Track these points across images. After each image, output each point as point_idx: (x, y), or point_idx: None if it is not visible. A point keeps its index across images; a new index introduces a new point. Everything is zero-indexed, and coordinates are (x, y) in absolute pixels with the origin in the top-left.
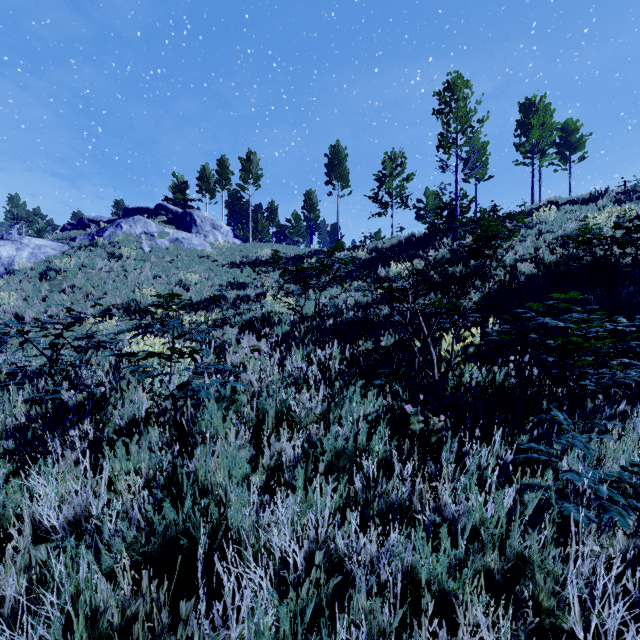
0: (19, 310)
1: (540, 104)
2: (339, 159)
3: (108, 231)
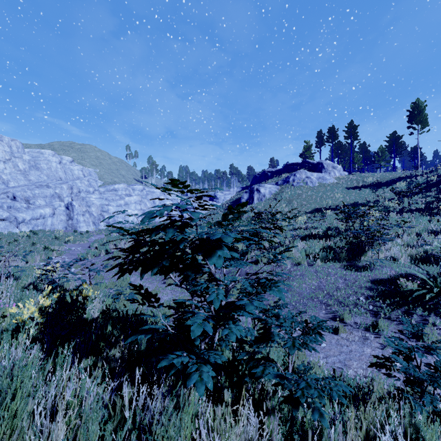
0: (289, 209)
1: None
2: (419, 110)
3: (291, 178)
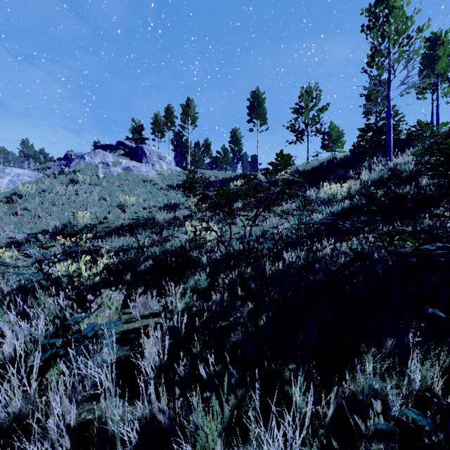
0: None
1: (446, 37)
2: (258, 102)
3: (74, 162)
